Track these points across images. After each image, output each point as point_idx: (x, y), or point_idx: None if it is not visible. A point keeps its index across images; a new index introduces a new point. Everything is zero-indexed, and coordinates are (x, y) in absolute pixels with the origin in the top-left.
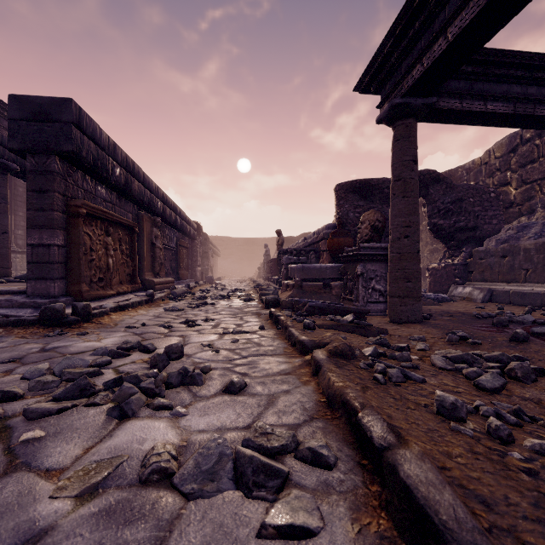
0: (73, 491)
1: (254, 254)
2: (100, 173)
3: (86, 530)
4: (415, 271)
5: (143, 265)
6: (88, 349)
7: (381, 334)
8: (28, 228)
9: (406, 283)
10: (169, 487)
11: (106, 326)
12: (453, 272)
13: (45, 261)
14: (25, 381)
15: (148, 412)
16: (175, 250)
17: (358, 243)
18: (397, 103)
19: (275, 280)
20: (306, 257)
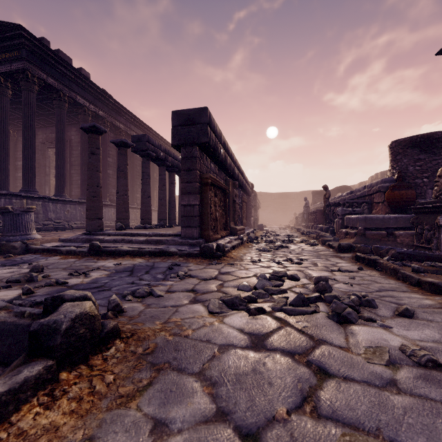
0: (380, 362)
1: (287, 205)
2: (216, 154)
3: (423, 386)
4: None
5: (229, 216)
6: (249, 275)
7: None
8: (182, 194)
9: None
10: None
11: (237, 260)
12: None
13: (191, 215)
14: (243, 292)
15: (358, 322)
16: (241, 205)
17: (436, 195)
18: None
19: (324, 228)
20: (361, 209)
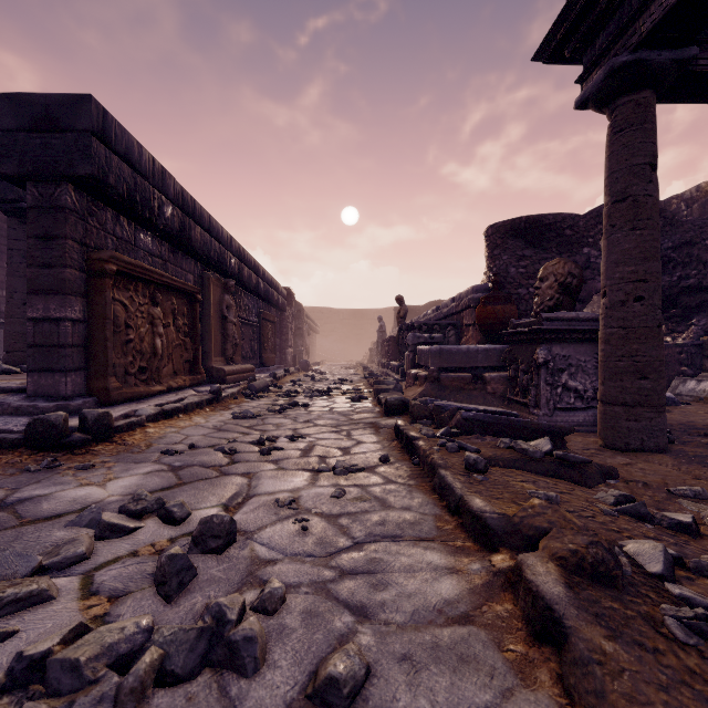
0: None
1: (363, 330)
2: (140, 211)
3: None
4: (656, 359)
5: (209, 347)
6: (72, 507)
7: (606, 477)
8: (29, 294)
9: (639, 382)
10: None
11: (133, 449)
12: (677, 356)
13: (53, 343)
14: None
15: None
16: (258, 326)
17: (536, 311)
18: (623, 62)
19: (395, 367)
20: (442, 335)
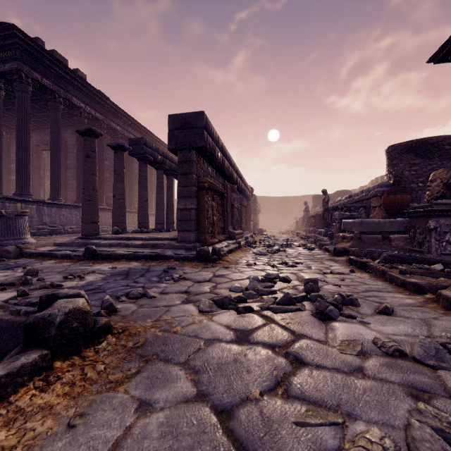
0: (352, 352)
1: (288, 210)
2: (213, 158)
3: (386, 371)
4: None
5: (227, 221)
6: (243, 277)
7: None
8: (178, 198)
9: None
10: (409, 361)
11: (232, 263)
12: None
13: (188, 219)
14: (235, 293)
15: (339, 319)
16: (240, 209)
17: (428, 199)
18: None
19: (323, 232)
20: (358, 213)
